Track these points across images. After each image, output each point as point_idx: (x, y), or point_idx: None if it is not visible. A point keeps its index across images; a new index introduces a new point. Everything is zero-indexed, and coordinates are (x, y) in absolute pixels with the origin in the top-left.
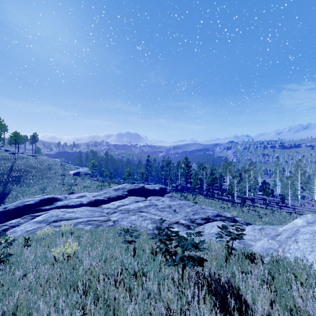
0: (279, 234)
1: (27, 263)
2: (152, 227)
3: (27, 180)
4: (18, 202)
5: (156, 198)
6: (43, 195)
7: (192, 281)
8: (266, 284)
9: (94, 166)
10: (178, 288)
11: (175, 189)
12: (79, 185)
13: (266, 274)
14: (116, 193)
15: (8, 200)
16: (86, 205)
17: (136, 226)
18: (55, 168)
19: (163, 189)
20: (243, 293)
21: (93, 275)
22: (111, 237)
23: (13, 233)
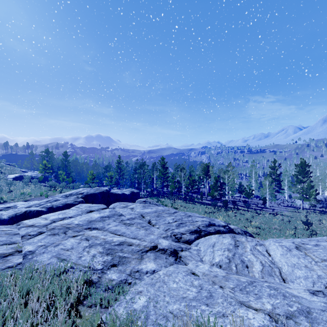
0: None
1: None
2: (102, 264)
3: None
4: None
5: (123, 205)
6: None
7: None
8: None
9: (47, 168)
10: None
11: (150, 194)
12: (14, 193)
13: None
14: (64, 201)
15: None
16: (7, 221)
17: (66, 266)
18: None
19: (135, 193)
20: None
21: None
22: None
23: None
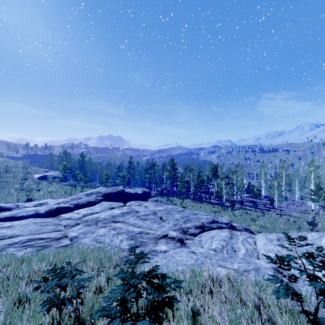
0: None
1: None
2: (128, 245)
3: None
4: None
5: (138, 203)
6: None
7: None
8: None
9: (66, 168)
10: None
11: (160, 194)
12: (42, 191)
13: None
14: (87, 199)
15: None
16: (44, 215)
17: (103, 246)
18: (14, 170)
19: (146, 193)
20: None
21: None
22: None
23: None
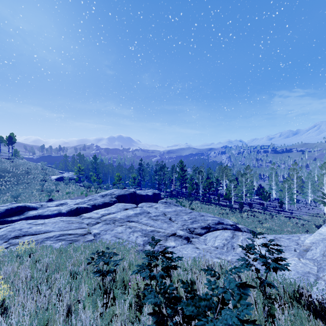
0: (308, 248)
1: None
2: (143, 241)
3: None
4: None
5: (149, 205)
6: (12, 204)
7: None
8: None
9: (80, 170)
10: None
11: (169, 195)
12: (61, 192)
13: None
14: (102, 200)
15: None
16: (65, 214)
17: (122, 241)
18: (34, 172)
19: (156, 194)
20: None
21: None
22: (83, 261)
23: None
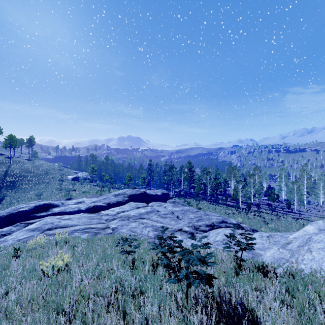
0: (290, 242)
1: (11, 279)
2: (154, 235)
3: (22, 185)
4: (11, 208)
5: (158, 204)
6: (38, 201)
7: (199, 304)
8: (286, 306)
9: (94, 170)
10: (183, 311)
11: (178, 195)
12: (77, 191)
13: (284, 292)
14: (116, 199)
15: (1, 207)
16: (84, 212)
17: (136, 234)
18: (53, 172)
19: (165, 194)
20: (261, 319)
21: (82, 295)
22: (109, 247)
23: (3, 242)
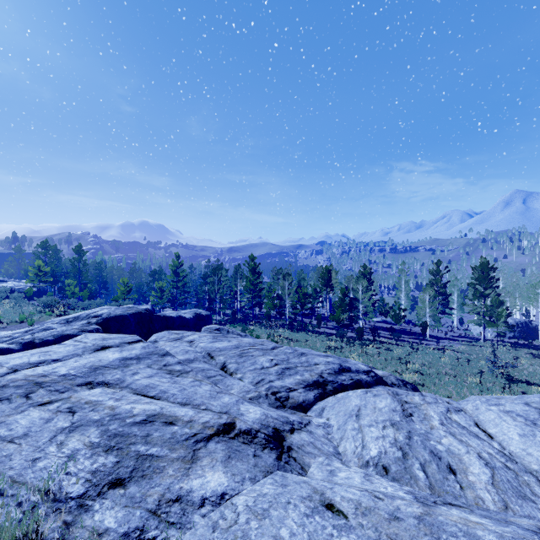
0: None
1: None
2: (87, 479)
3: None
4: None
5: (176, 336)
6: None
7: None
8: None
9: (43, 274)
10: None
11: (231, 320)
12: None
13: None
14: (60, 330)
15: None
16: None
17: None
18: None
19: (202, 317)
20: None
21: None
22: None
23: None
